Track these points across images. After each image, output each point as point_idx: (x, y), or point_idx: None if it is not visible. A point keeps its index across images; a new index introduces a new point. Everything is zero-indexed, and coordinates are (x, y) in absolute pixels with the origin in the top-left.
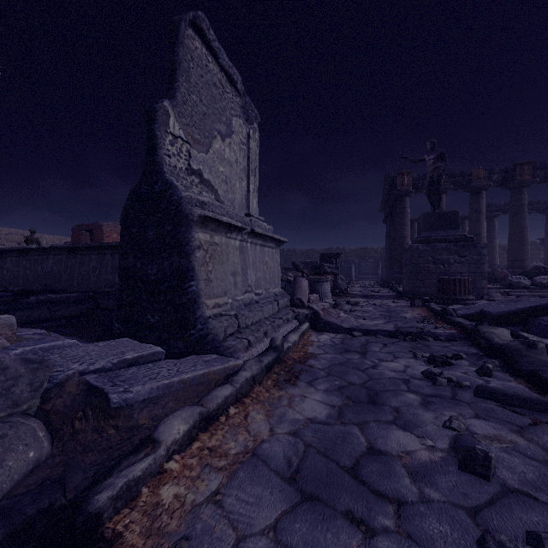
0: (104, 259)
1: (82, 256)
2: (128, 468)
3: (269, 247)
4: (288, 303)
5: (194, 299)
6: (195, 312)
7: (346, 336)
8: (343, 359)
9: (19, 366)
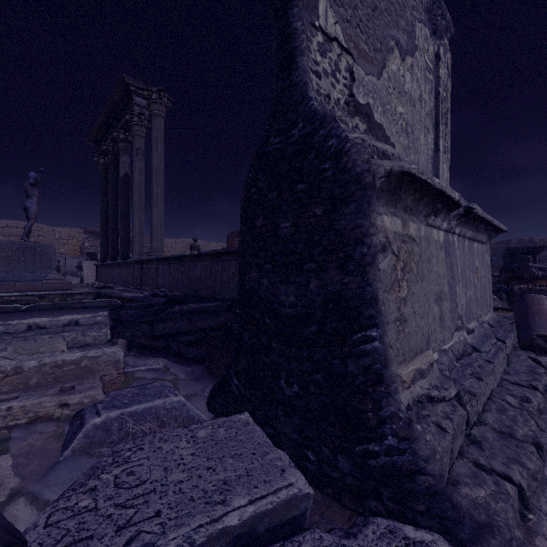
0: None
1: (223, 262)
2: None
3: (478, 241)
4: (513, 341)
5: (377, 370)
6: (379, 403)
7: None
8: None
9: None
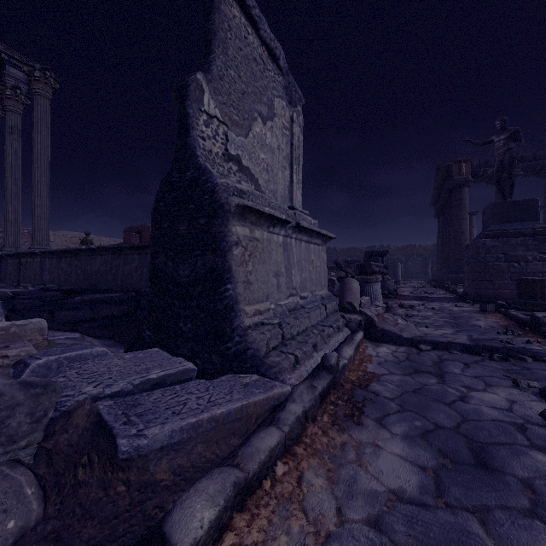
0: (146, 258)
1: (126, 256)
2: None
3: (315, 243)
4: (336, 307)
5: (231, 305)
6: (232, 322)
7: (410, 349)
8: (416, 383)
9: (17, 392)
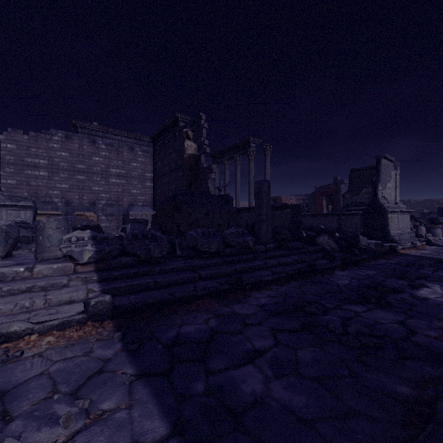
0: (327, 218)
1: (317, 217)
2: (396, 248)
3: (405, 214)
4: (414, 236)
5: (389, 231)
6: (389, 234)
7: None
8: (439, 250)
9: (365, 239)
